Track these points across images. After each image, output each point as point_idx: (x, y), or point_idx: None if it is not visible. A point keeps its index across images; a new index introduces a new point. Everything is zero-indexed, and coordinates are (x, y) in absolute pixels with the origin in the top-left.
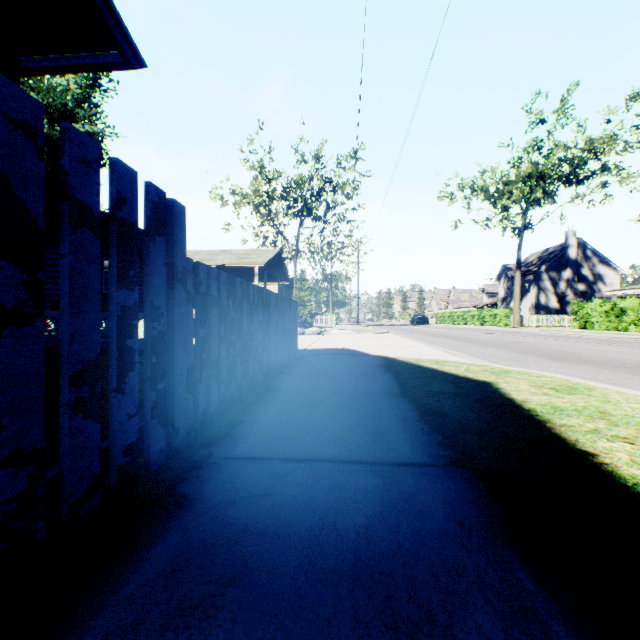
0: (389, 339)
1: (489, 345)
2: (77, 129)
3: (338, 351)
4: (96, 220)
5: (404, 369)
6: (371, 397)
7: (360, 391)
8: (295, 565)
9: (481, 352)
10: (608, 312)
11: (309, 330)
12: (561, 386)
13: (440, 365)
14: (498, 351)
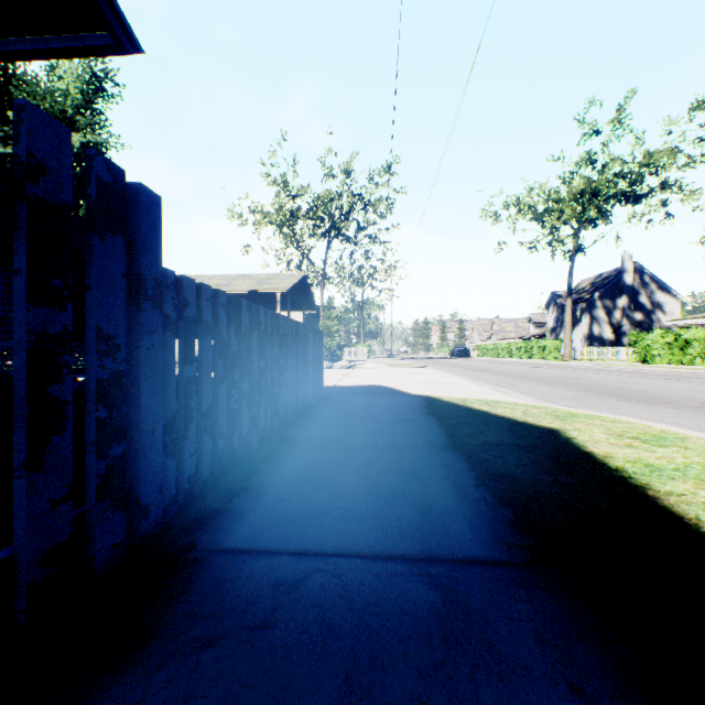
0: (428, 374)
1: (542, 381)
2: None
3: (370, 389)
4: None
5: (450, 412)
6: (413, 451)
7: (399, 442)
8: None
9: (535, 390)
10: (671, 344)
11: (337, 364)
12: (645, 435)
13: (492, 407)
14: (554, 389)
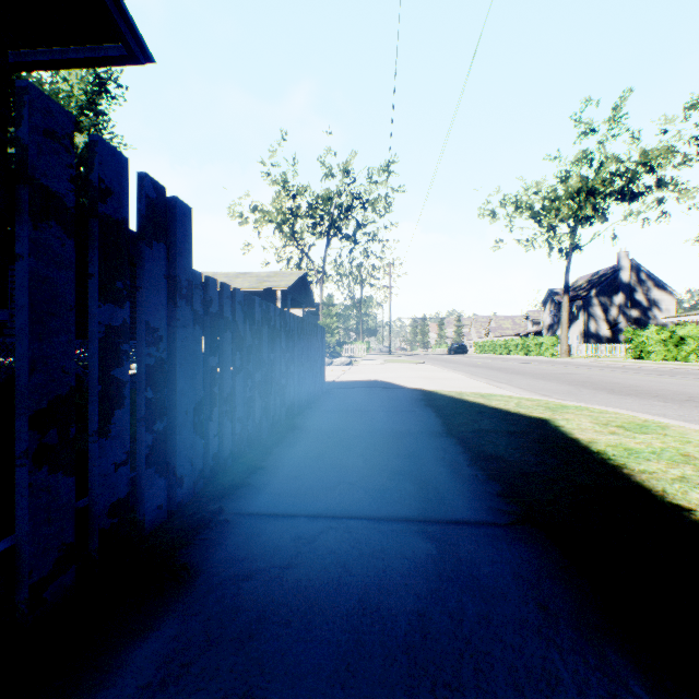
0: (426, 370)
1: (537, 377)
2: (40, 90)
3: (370, 383)
4: (68, 213)
5: (446, 404)
6: (412, 437)
7: (398, 430)
8: (328, 673)
9: (530, 384)
10: (666, 340)
11: (337, 360)
12: (629, 424)
13: (487, 399)
14: (549, 383)
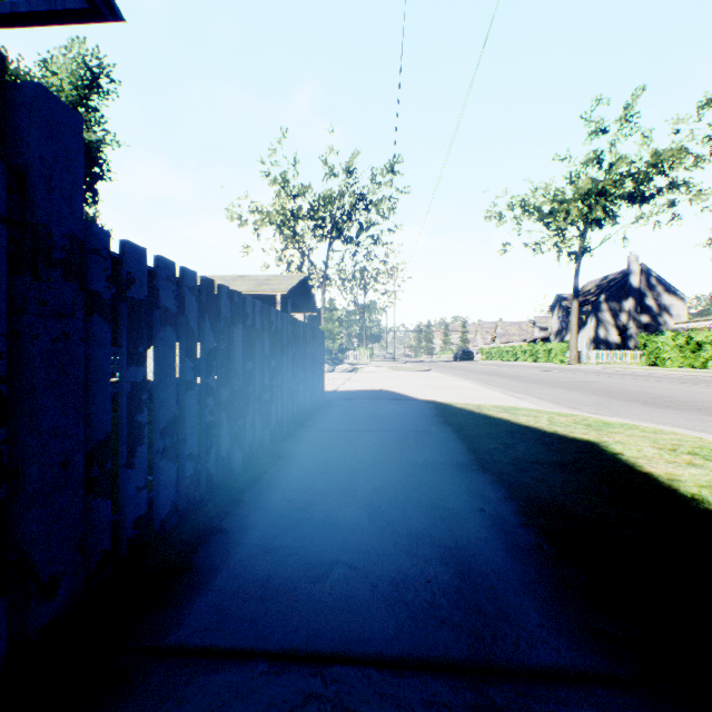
0: (434, 378)
1: (556, 385)
2: None
3: (375, 394)
4: None
5: (466, 420)
6: (432, 471)
7: (413, 459)
8: None
9: (551, 395)
10: (682, 347)
11: (339, 367)
12: (702, 449)
13: (512, 414)
14: (571, 393)
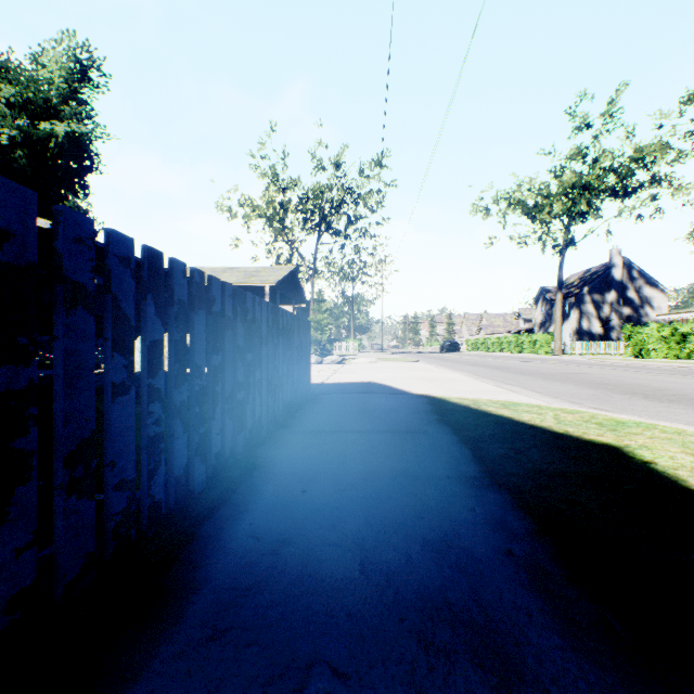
0: (423, 370)
1: (547, 377)
2: None
3: (364, 386)
4: None
5: (465, 418)
6: (437, 489)
7: (412, 471)
8: None
9: (546, 387)
10: (667, 338)
11: (328, 359)
12: None
13: (513, 411)
14: (566, 386)
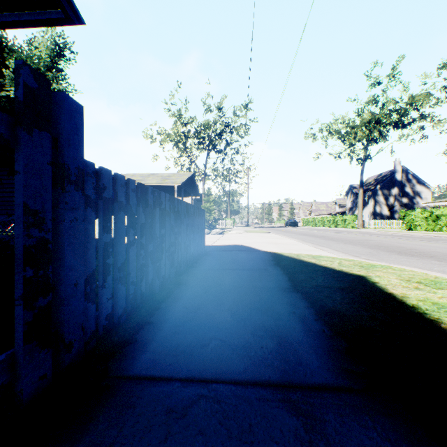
0: (272, 238)
1: (347, 242)
2: None
3: (235, 247)
4: None
5: (290, 263)
6: (268, 292)
7: (257, 285)
8: None
9: (343, 248)
10: (427, 218)
11: (213, 231)
12: (426, 280)
13: (317, 260)
14: (355, 247)
